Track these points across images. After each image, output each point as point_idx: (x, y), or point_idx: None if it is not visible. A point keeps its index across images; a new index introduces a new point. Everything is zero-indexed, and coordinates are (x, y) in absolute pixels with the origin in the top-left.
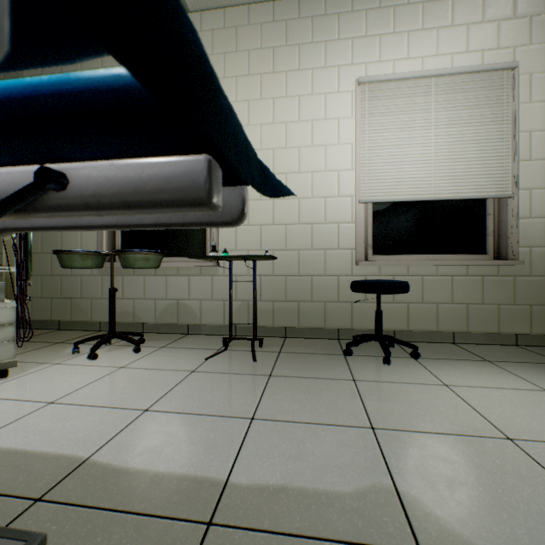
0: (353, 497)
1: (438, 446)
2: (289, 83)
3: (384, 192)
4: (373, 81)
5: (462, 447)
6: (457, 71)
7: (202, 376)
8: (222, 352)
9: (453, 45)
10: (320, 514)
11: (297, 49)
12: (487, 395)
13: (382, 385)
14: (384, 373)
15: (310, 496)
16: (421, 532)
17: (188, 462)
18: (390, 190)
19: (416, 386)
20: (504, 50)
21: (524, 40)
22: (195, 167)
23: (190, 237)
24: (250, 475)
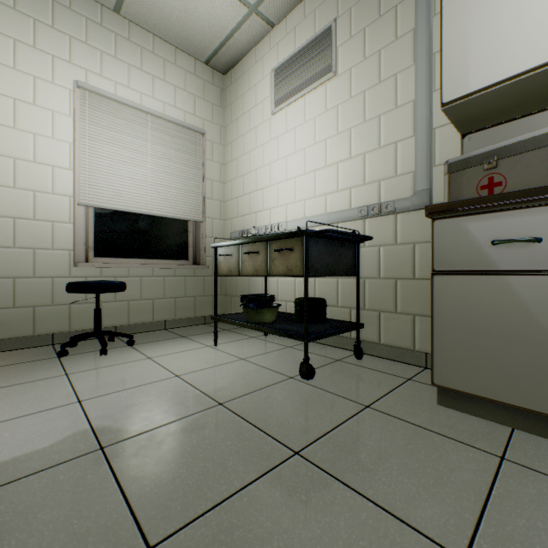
0: (54, 446)
1: (132, 394)
2: None
3: (106, 199)
4: (95, 91)
5: (148, 389)
6: (168, 118)
7: None
8: None
9: (166, 96)
10: (19, 468)
11: None
12: (175, 357)
13: (96, 371)
14: (100, 362)
15: (8, 463)
16: (105, 439)
17: None
18: (112, 199)
19: (127, 364)
20: (199, 118)
21: (210, 118)
22: None
23: None
24: None
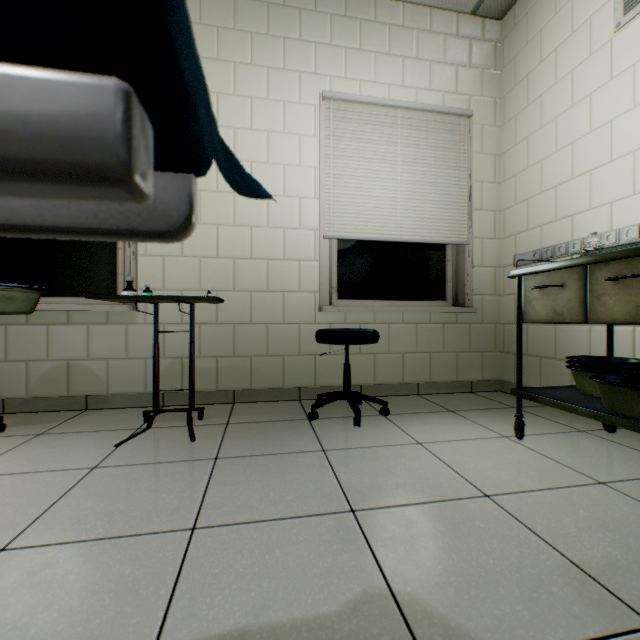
0: (343, 618)
1: (425, 519)
2: (238, 78)
3: (351, 228)
4: (339, 98)
5: (448, 515)
6: (422, 107)
7: (110, 474)
8: (143, 432)
9: (418, 79)
10: None
11: (249, 38)
12: (458, 449)
13: (356, 452)
14: (356, 437)
15: (286, 633)
16: None
17: (84, 632)
18: (357, 226)
19: (391, 448)
20: (461, 97)
21: (478, 91)
22: (93, 98)
23: (90, 268)
24: (195, 625)
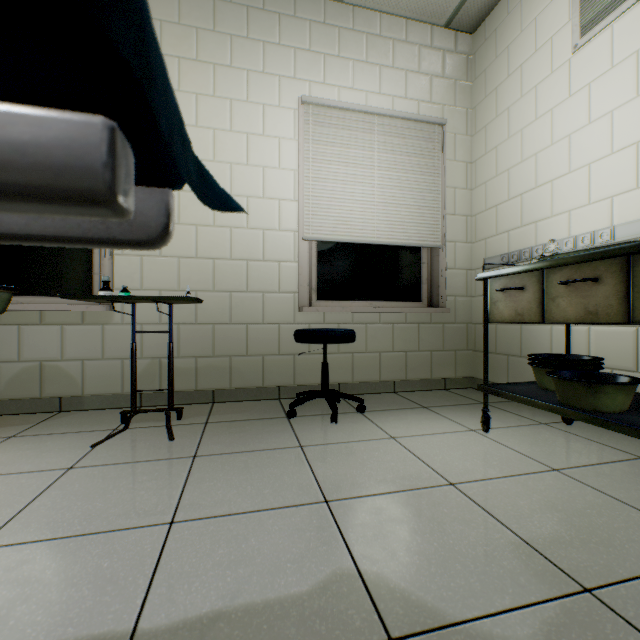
0: (313, 596)
1: (394, 507)
2: (218, 79)
3: (329, 230)
4: (318, 103)
5: (415, 502)
6: (398, 115)
7: (87, 474)
8: (121, 432)
9: (394, 88)
10: (275, 634)
11: (229, 40)
12: (429, 442)
13: (332, 447)
14: (333, 433)
15: (260, 612)
16: (388, 615)
17: (63, 620)
18: (335, 229)
19: (366, 443)
20: (436, 106)
21: (451, 101)
22: (83, 133)
23: (64, 267)
24: (173, 609)
